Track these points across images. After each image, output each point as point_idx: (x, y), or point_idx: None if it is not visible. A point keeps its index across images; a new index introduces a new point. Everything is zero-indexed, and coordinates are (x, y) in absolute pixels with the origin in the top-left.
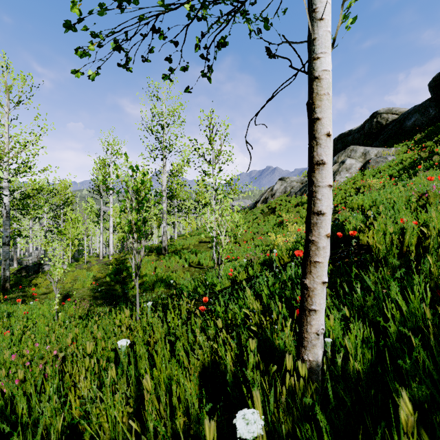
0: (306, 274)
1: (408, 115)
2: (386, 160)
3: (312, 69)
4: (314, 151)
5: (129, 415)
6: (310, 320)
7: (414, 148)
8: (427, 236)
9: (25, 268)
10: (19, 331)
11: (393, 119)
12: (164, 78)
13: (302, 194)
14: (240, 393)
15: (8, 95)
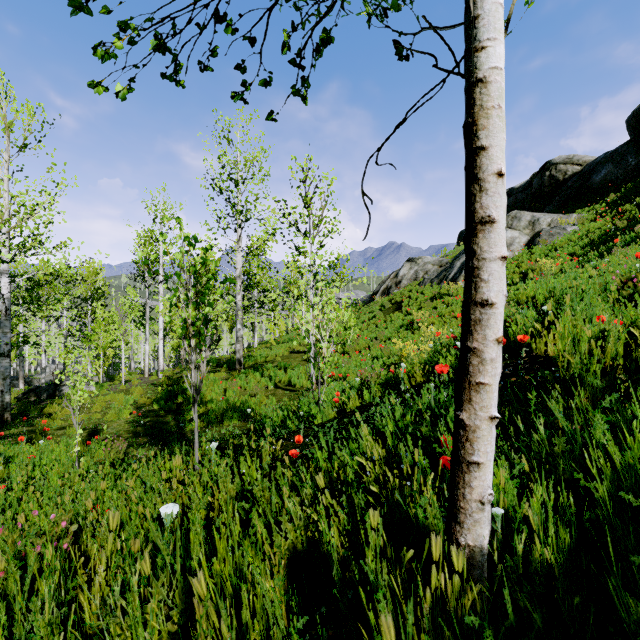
0: (463, 404)
1: (596, 167)
2: (565, 232)
3: (473, 66)
4: (476, 202)
5: (172, 635)
6: (469, 480)
7: (606, 215)
8: (638, 343)
9: (35, 390)
10: (20, 485)
11: (574, 173)
12: (235, 97)
13: (441, 282)
14: (354, 596)
15: (8, 135)
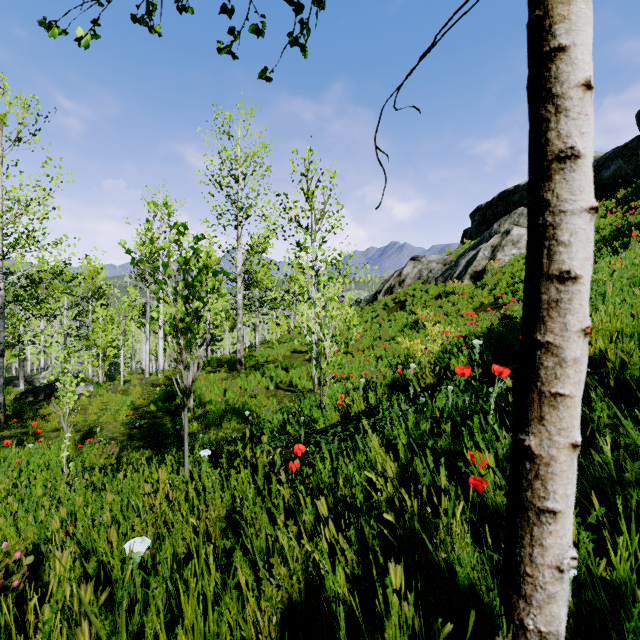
0: (530, 424)
1: (604, 162)
2: None
3: None
4: (550, 129)
5: None
6: (540, 535)
7: (617, 211)
8: None
9: (33, 390)
10: (3, 493)
11: None
12: (222, 50)
13: (446, 281)
14: None
15: (1, 128)
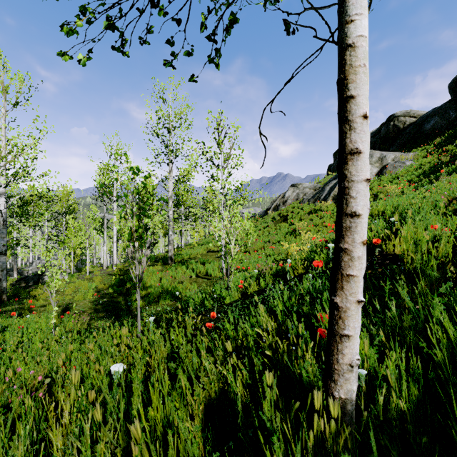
0: (337, 291)
1: (426, 118)
2: (404, 165)
3: (344, 35)
4: (347, 138)
5: None
6: (342, 348)
7: (434, 153)
8: None
9: (25, 279)
10: (12, 347)
11: (411, 123)
12: (166, 64)
13: (316, 201)
14: (254, 434)
15: (5, 95)
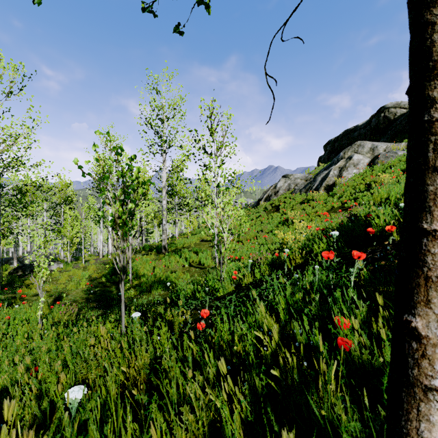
0: (416, 306)
1: None
2: (396, 155)
3: None
4: (436, 31)
5: None
6: (428, 411)
7: None
8: None
9: (22, 267)
10: None
11: (402, 114)
12: (145, 9)
13: (307, 191)
14: None
15: None
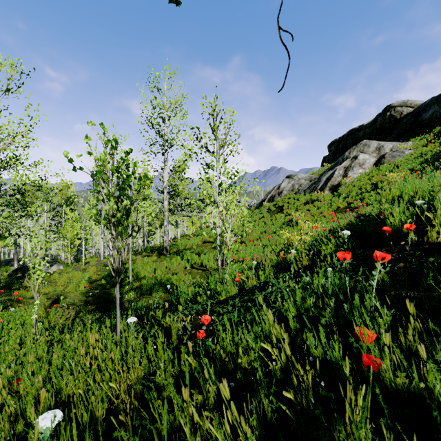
0: None
1: (424, 108)
2: (403, 154)
3: None
4: None
5: None
6: None
7: (434, 141)
8: None
9: (21, 269)
10: None
11: (408, 113)
12: None
13: (312, 192)
14: None
15: None
